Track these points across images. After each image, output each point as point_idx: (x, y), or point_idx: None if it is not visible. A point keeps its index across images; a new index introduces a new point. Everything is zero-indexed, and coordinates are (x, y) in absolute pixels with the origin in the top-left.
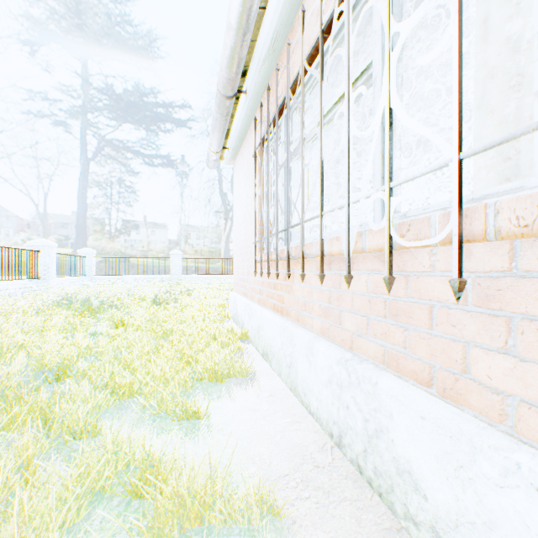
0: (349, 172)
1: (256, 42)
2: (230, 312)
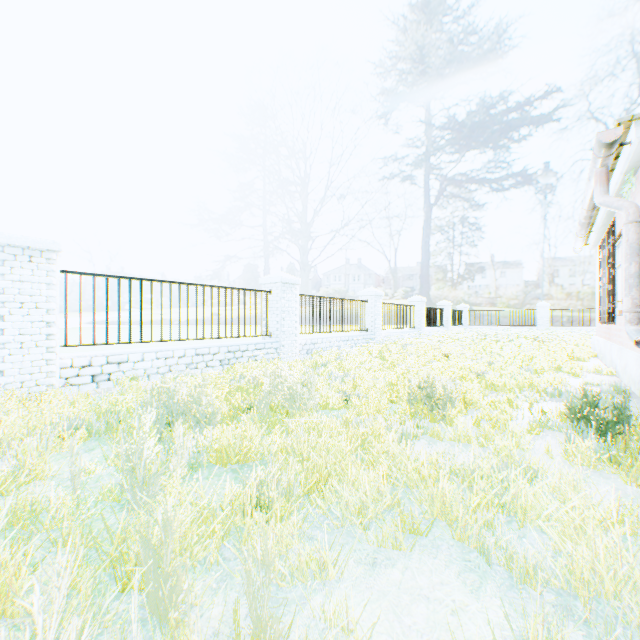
0: (609, 296)
1: (595, 219)
2: (591, 348)
